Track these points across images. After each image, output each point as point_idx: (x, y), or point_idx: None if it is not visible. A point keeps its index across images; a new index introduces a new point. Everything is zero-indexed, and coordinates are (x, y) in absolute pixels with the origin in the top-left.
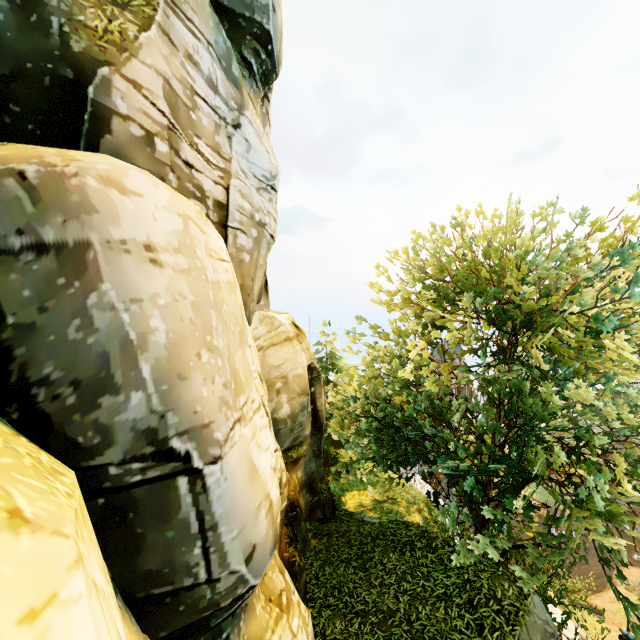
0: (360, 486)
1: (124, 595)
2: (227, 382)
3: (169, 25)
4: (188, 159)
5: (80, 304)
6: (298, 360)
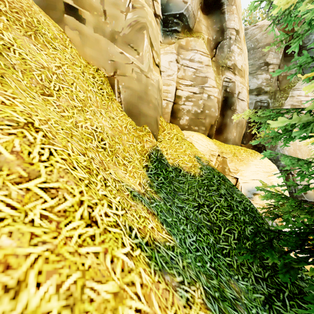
0: None
1: None
2: None
3: (291, 94)
4: None
5: (275, 150)
6: None
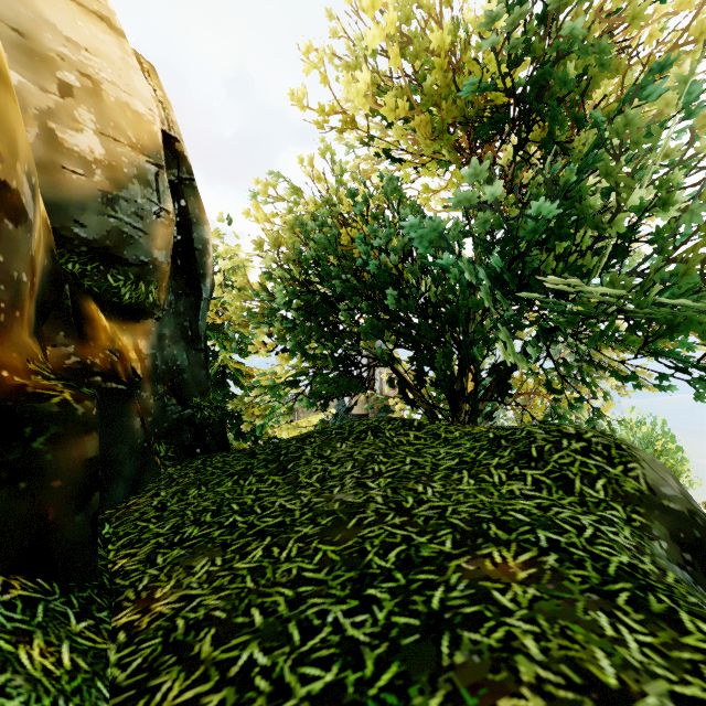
0: None
1: None
2: None
3: None
4: None
5: None
6: (135, 85)
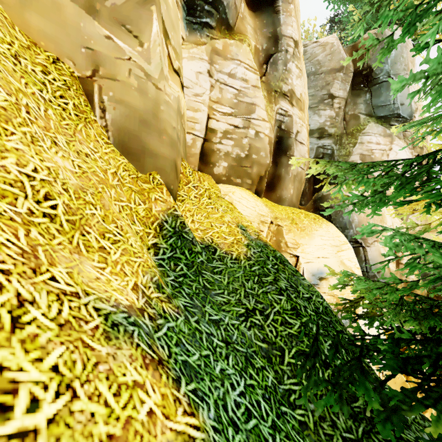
0: None
1: None
2: None
3: (361, 140)
4: None
5: (342, 215)
6: None
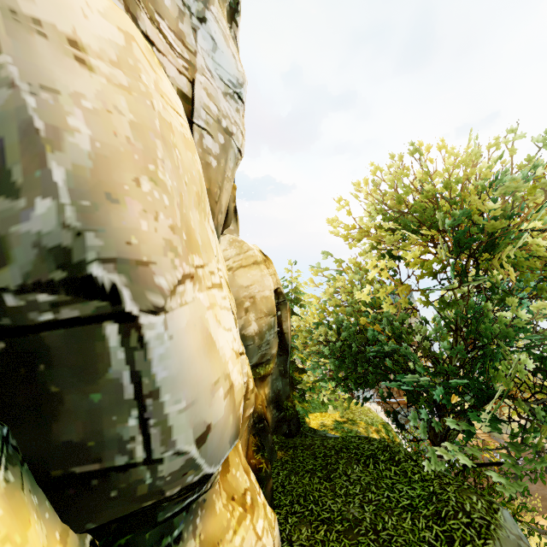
0: (322, 409)
1: (35, 472)
2: (175, 226)
3: None
4: (148, 33)
5: None
6: (265, 283)
